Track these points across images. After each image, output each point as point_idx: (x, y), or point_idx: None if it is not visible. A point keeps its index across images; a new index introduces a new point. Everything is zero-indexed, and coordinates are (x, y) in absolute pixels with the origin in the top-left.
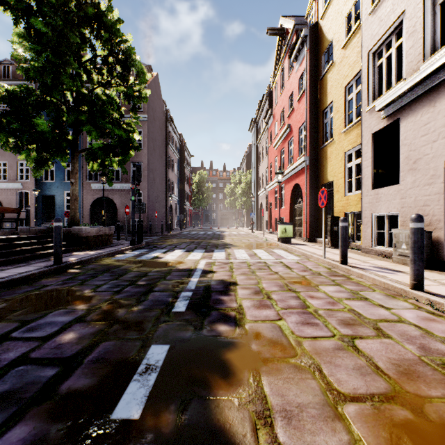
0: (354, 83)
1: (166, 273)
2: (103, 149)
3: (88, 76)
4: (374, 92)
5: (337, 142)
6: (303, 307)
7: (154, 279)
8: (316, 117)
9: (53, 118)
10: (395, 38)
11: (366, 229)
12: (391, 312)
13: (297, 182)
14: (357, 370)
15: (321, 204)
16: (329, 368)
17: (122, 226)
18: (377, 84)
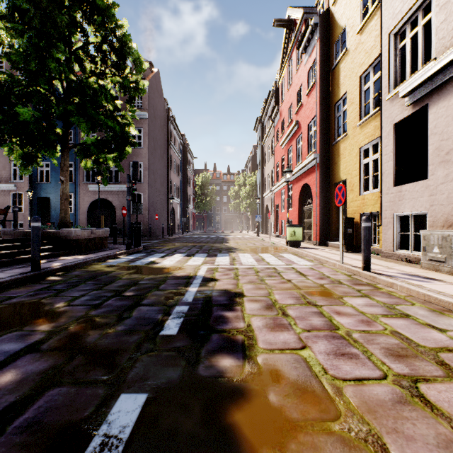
0: (371, 71)
1: (160, 281)
2: (97, 145)
3: (80, 65)
4: (396, 78)
5: (351, 137)
6: (331, 328)
7: (145, 289)
8: (327, 111)
9: (40, 109)
10: (421, 14)
11: (387, 230)
12: (448, 336)
13: (306, 182)
14: (446, 449)
15: (338, 202)
16: (399, 445)
17: (121, 229)
18: (400, 69)
